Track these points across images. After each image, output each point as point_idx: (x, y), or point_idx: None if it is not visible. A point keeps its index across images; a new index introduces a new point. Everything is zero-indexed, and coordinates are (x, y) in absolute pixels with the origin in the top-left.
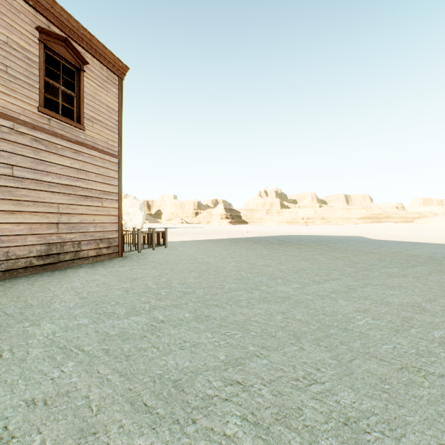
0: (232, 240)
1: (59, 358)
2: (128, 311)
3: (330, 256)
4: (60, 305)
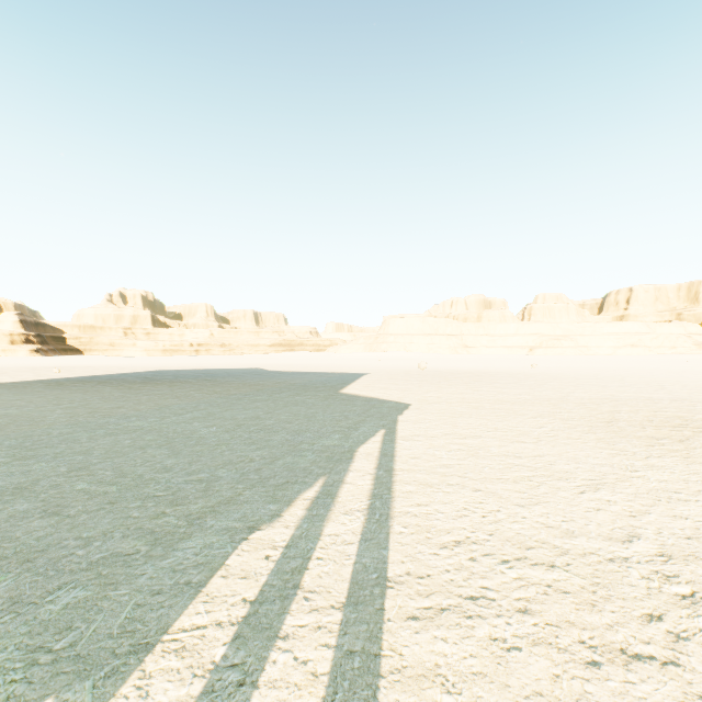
0: (51, 383)
1: None
2: None
3: (208, 391)
4: None
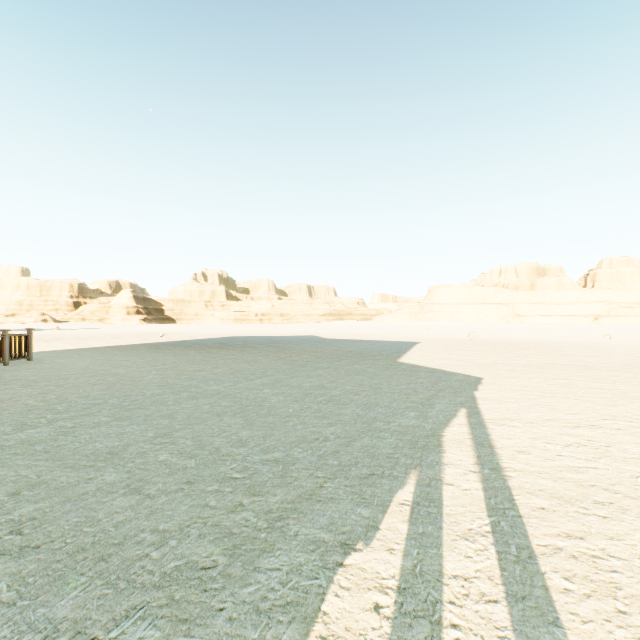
0: (151, 346)
1: None
2: (16, 427)
3: (273, 357)
4: None
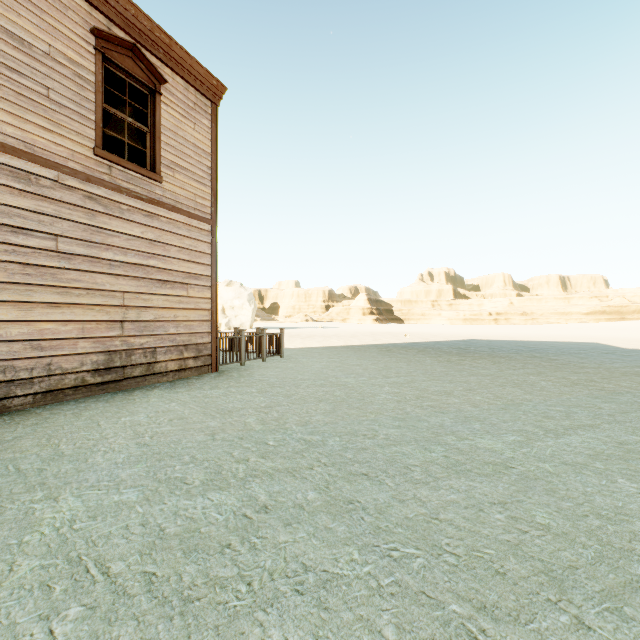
0: (382, 348)
1: (58, 590)
2: (207, 477)
3: (558, 379)
4: (104, 458)
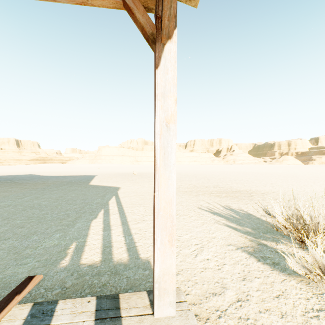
0: None
1: None
2: None
3: (20, 188)
4: None
